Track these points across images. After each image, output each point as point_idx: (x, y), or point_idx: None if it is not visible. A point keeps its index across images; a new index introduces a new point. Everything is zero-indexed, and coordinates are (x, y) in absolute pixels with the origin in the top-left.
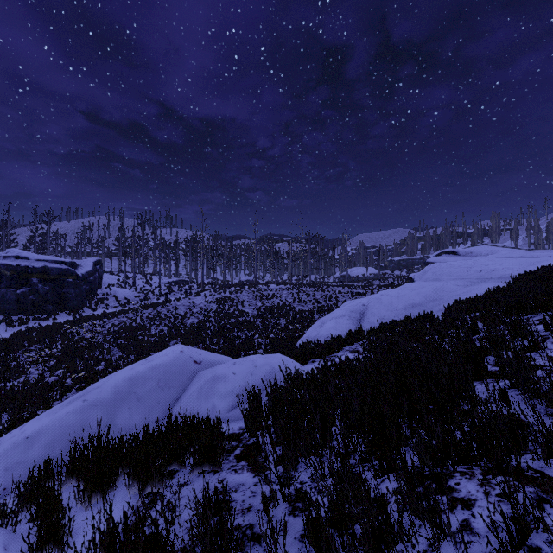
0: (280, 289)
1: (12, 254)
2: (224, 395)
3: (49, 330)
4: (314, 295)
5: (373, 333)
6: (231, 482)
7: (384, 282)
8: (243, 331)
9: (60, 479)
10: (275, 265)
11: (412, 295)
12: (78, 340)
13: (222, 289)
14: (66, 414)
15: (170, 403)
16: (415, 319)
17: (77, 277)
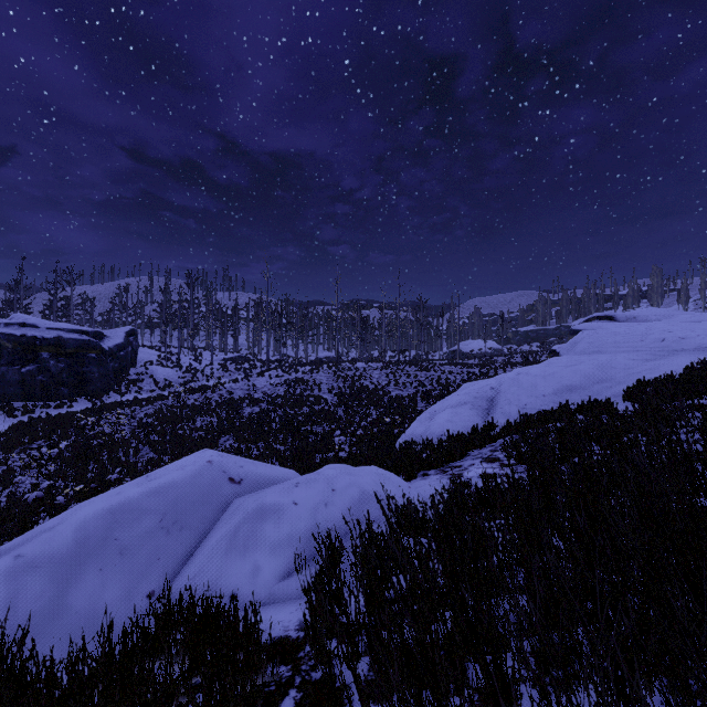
0: (370, 367)
1: (16, 321)
2: (275, 545)
3: (60, 421)
4: (417, 375)
5: (516, 430)
6: None
7: (509, 360)
8: (319, 424)
9: None
10: (363, 337)
11: (566, 373)
12: (97, 435)
13: (293, 367)
14: None
15: (180, 557)
16: (576, 409)
17: (102, 352)
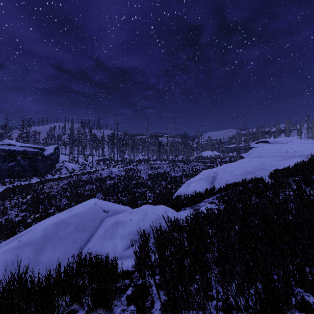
0: (162, 163)
1: (6, 143)
2: (122, 236)
3: (26, 187)
4: (182, 167)
5: (223, 190)
6: None
7: (223, 160)
8: (140, 188)
9: None
10: (159, 150)
11: (245, 166)
12: (42, 193)
13: (128, 163)
14: (3, 252)
15: (84, 242)
16: (249, 181)
17: (44, 156)
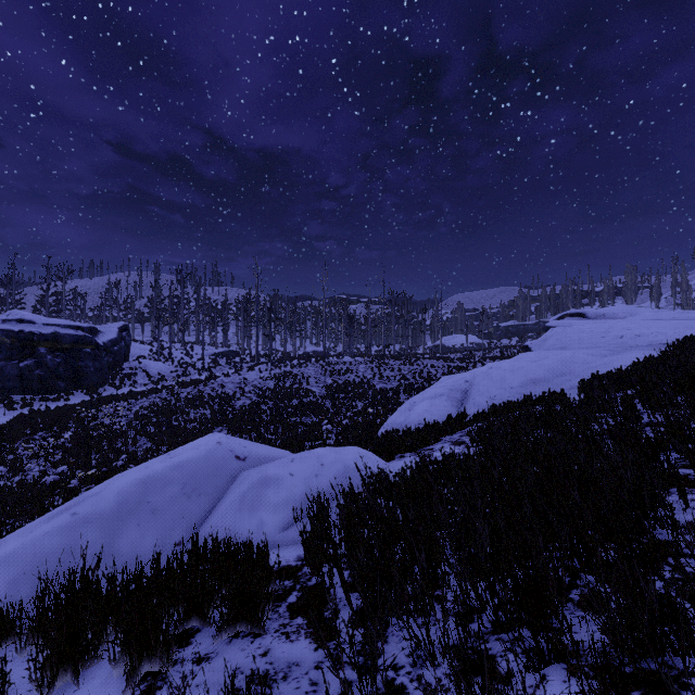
0: (356, 362)
1: (14, 317)
2: (276, 506)
3: (59, 414)
4: (400, 369)
5: (483, 418)
6: (278, 659)
7: (490, 354)
8: (308, 415)
9: (19, 640)
10: (349, 332)
11: (532, 367)
12: (95, 426)
13: (282, 362)
14: (44, 534)
15: (199, 517)
16: (537, 399)
17: (97, 347)
